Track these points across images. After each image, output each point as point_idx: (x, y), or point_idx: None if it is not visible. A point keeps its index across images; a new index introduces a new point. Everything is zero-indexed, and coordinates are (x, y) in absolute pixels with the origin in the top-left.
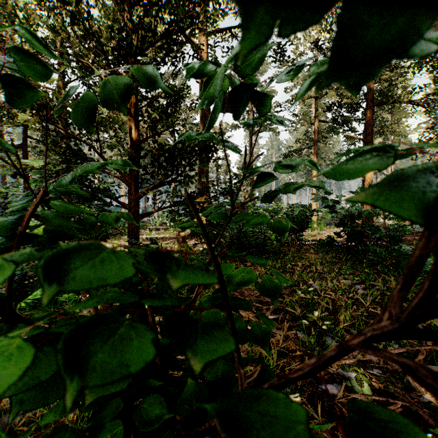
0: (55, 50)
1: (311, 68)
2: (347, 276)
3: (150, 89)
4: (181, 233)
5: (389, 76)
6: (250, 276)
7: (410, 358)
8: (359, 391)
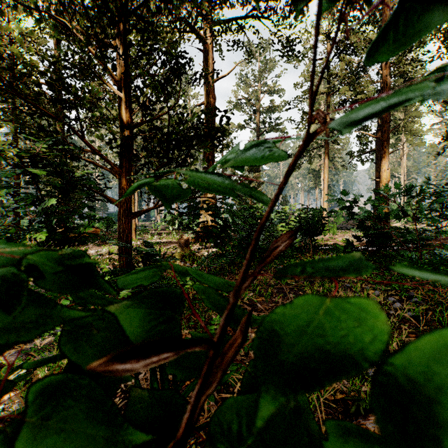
0: (23, 5)
1: None
2: (376, 286)
3: None
4: (183, 236)
5: (407, 69)
6: None
7: None
8: None
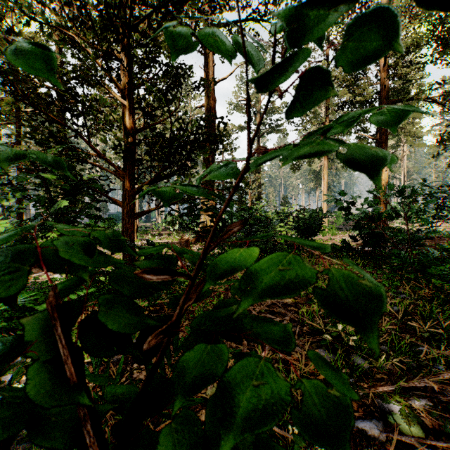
0: (34, 20)
1: None
2: None
3: None
4: (184, 236)
5: (405, 71)
6: (301, 272)
7: None
8: (407, 431)
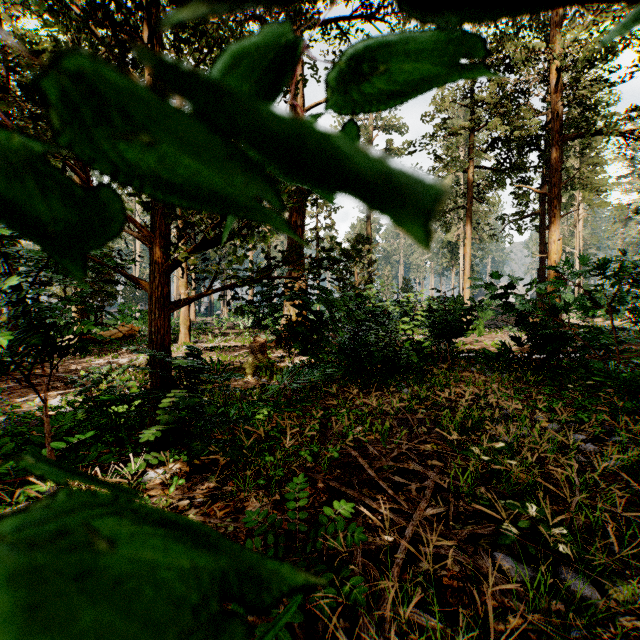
0: None
1: None
2: (552, 416)
3: None
4: (257, 338)
5: (588, 92)
6: None
7: None
8: None
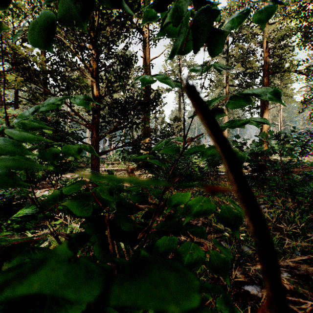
0: None
1: (257, 12)
2: None
3: (111, 6)
4: (129, 166)
5: (280, 52)
6: (209, 206)
7: (311, 263)
8: None
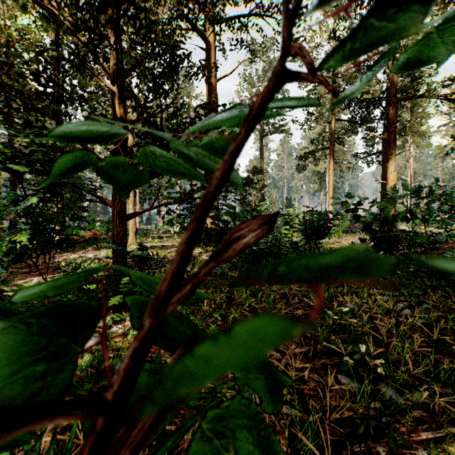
0: None
1: None
2: (384, 291)
3: None
4: None
5: None
6: None
7: None
8: None
